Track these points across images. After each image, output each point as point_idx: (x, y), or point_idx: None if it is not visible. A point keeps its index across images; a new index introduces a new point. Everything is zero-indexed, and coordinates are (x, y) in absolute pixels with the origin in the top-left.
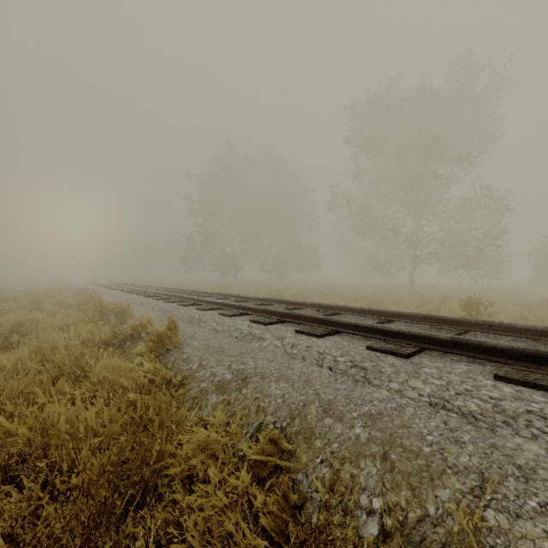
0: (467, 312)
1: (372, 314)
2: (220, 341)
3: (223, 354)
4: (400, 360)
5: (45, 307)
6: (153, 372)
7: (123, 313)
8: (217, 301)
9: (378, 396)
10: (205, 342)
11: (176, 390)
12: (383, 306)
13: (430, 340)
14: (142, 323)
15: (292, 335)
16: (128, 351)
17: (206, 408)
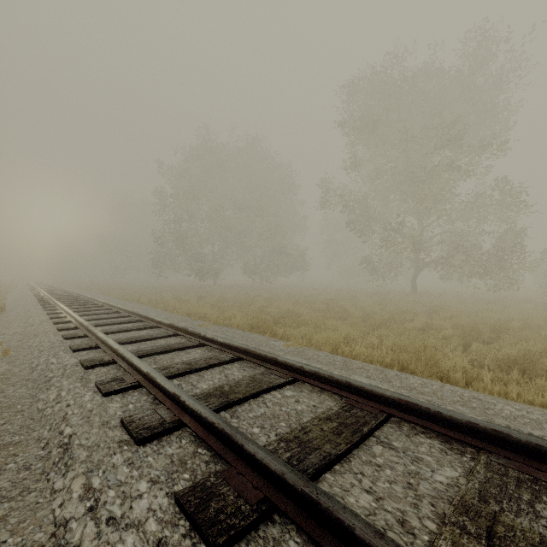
0: None
1: (502, 445)
2: None
3: None
4: None
5: None
6: None
7: None
8: (139, 368)
9: None
10: None
11: None
12: (434, 354)
13: None
14: None
15: None
16: None
17: None
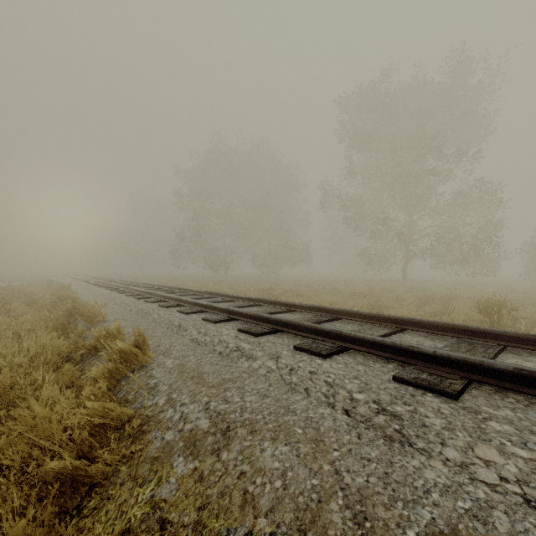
0: (487, 317)
1: (381, 321)
2: (200, 358)
3: (201, 383)
4: (448, 404)
5: (14, 308)
6: (102, 414)
7: (93, 318)
8: (201, 303)
9: (435, 479)
10: (181, 360)
11: (132, 440)
12: (385, 306)
13: (480, 369)
14: (109, 332)
15: (290, 352)
16: (88, 368)
17: (167, 484)
